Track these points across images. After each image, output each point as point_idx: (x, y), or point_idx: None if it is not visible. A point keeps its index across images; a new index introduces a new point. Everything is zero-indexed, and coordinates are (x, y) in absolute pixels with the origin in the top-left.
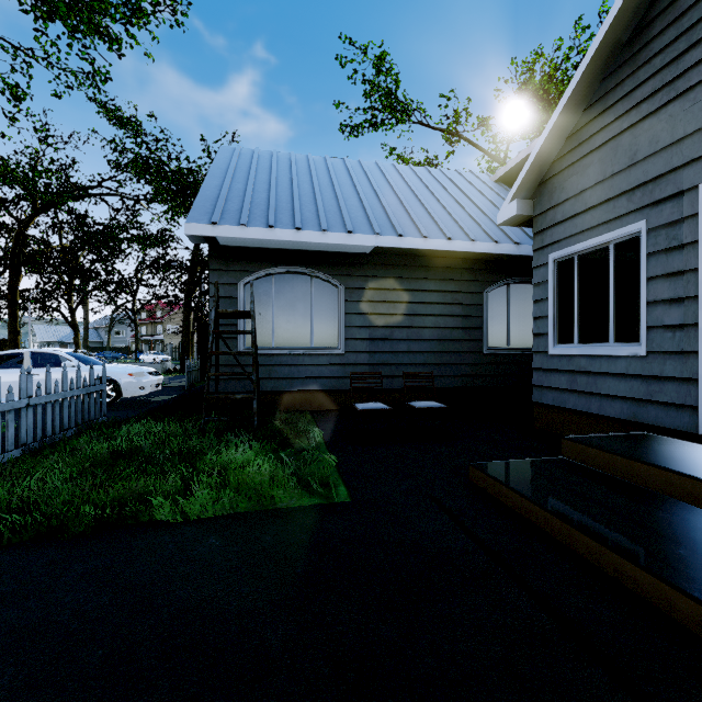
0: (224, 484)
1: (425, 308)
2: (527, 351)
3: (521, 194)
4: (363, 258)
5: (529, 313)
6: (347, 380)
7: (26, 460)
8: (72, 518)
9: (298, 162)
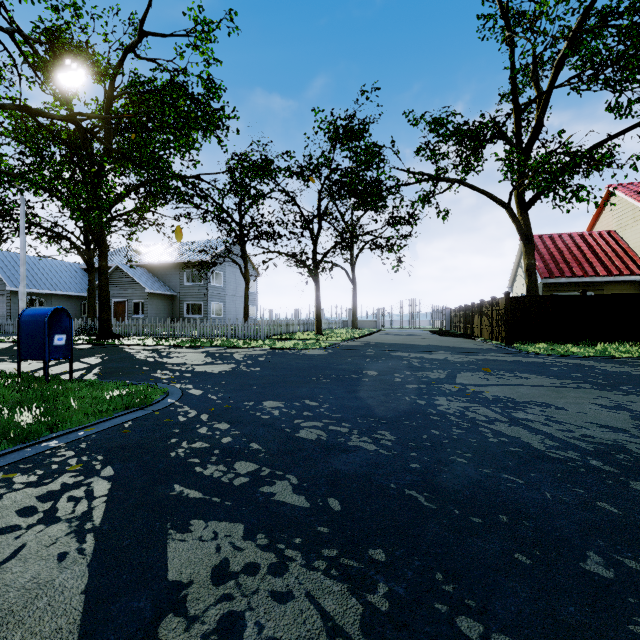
0: None
1: (67, 306)
2: None
3: None
4: (51, 295)
5: None
6: None
7: None
8: None
9: (15, 258)
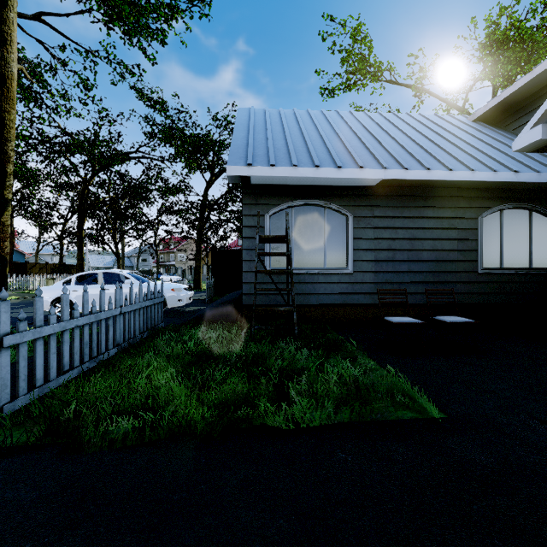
0: (312, 391)
1: (423, 233)
2: (520, 271)
3: (545, 119)
4: (369, 190)
5: (521, 236)
6: (354, 295)
7: (120, 357)
8: (193, 418)
9: (301, 116)
